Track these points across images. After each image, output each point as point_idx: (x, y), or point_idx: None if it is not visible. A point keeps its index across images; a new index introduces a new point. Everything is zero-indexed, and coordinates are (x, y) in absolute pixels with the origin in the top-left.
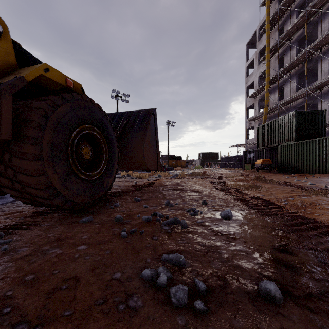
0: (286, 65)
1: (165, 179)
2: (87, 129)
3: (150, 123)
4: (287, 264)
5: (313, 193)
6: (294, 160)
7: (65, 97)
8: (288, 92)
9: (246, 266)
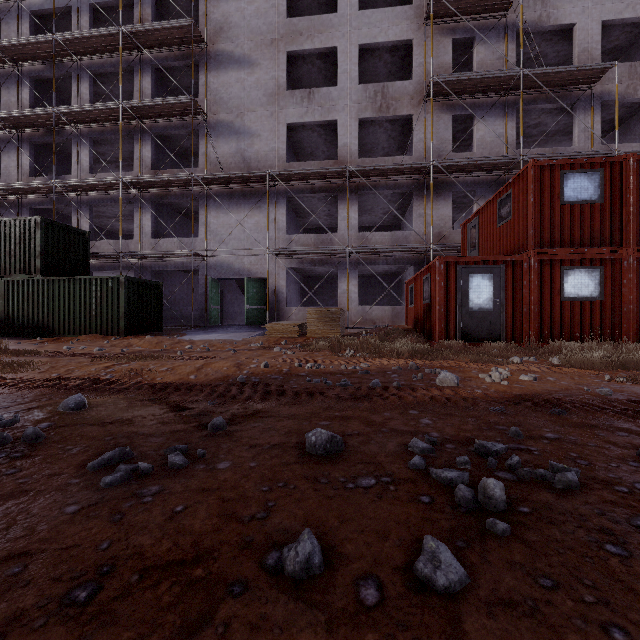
0: (11, 112)
1: None
2: None
3: None
4: (199, 414)
5: (122, 360)
6: (40, 311)
7: None
8: (13, 170)
9: (179, 428)
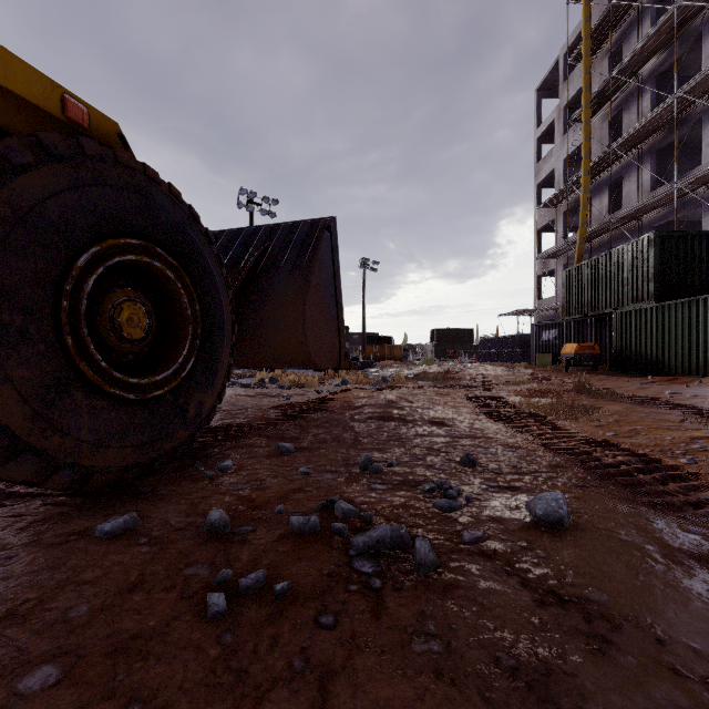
0: (629, 132)
1: (359, 389)
2: (131, 252)
3: (322, 252)
4: None
5: None
6: (653, 344)
7: (50, 145)
8: (633, 194)
9: None
